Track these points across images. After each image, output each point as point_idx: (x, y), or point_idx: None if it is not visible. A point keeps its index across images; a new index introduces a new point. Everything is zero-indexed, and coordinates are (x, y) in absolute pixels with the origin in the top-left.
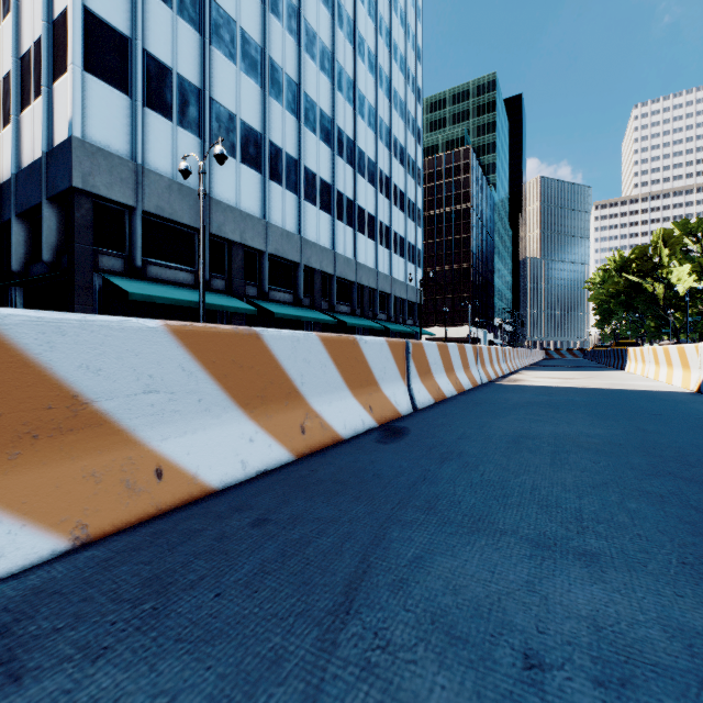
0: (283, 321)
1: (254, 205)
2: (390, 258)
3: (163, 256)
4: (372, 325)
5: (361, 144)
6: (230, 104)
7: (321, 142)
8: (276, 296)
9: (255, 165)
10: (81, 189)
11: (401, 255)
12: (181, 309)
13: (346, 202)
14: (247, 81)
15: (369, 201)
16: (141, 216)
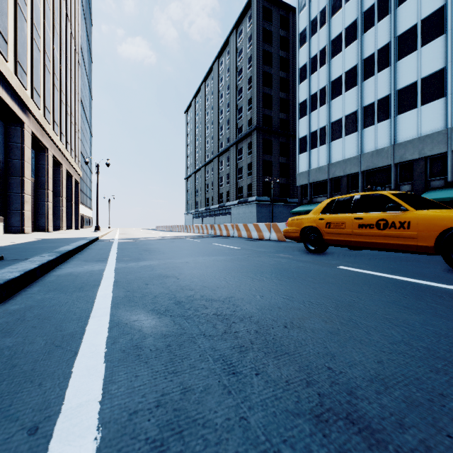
0: None
1: (353, 151)
2: None
3: (319, 194)
4: None
5: None
6: (339, 115)
7: (424, 46)
8: None
9: (353, 130)
10: (298, 185)
11: None
12: None
13: None
14: (349, 93)
15: None
16: (308, 185)
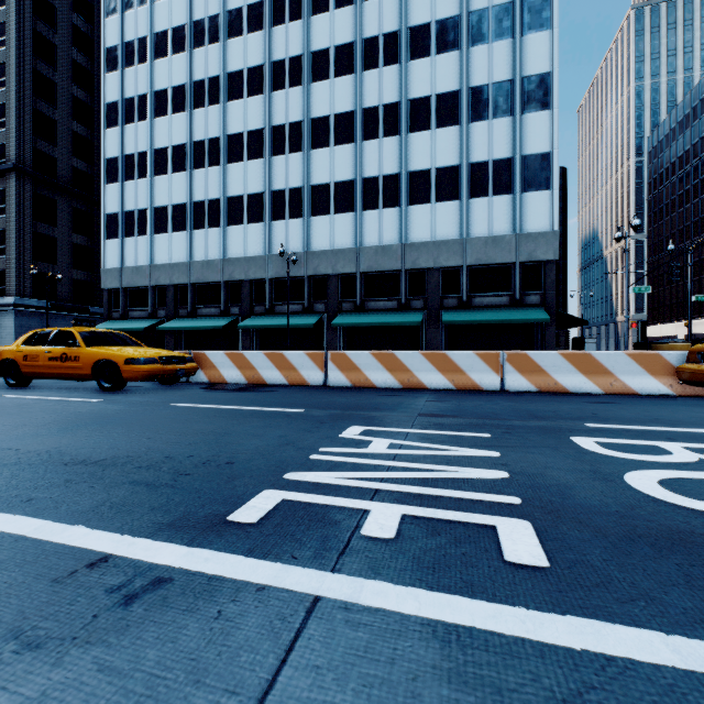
0: (217, 329)
1: (182, 255)
2: (401, 217)
3: (138, 305)
4: (286, 324)
5: (322, 110)
6: (166, 202)
7: (250, 161)
8: (204, 312)
9: (183, 227)
10: (104, 289)
11: (445, 198)
12: (148, 330)
13: (290, 195)
14: (177, 176)
15: (340, 167)
16: (121, 291)
